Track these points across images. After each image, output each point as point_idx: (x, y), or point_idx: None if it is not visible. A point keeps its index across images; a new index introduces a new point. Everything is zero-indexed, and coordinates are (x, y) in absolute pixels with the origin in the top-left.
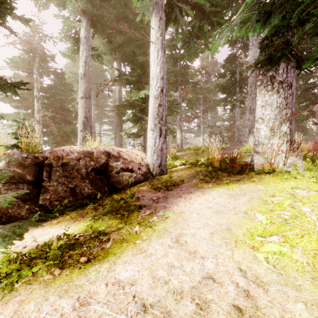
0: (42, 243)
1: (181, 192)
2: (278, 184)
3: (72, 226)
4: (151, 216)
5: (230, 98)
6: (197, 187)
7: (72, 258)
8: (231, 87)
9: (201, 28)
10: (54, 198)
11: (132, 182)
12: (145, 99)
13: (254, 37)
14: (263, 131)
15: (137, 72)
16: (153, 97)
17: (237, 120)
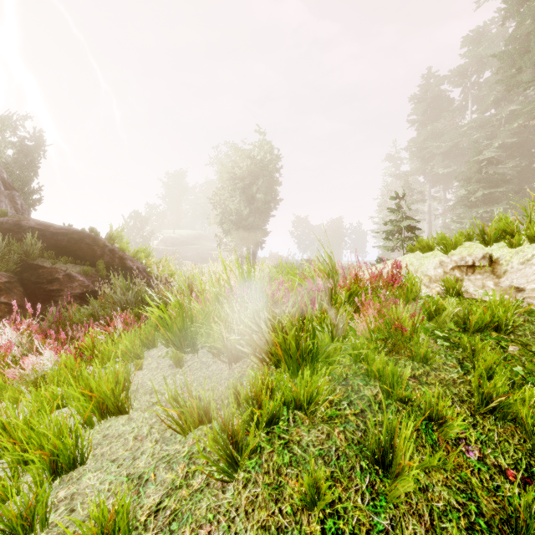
0: None
1: None
2: None
3: None
4: None
5: None
6: None
7: None
8: None
9: None
10: None
11: None
12: None
13: None
14: None
15: None
16: None
17: None
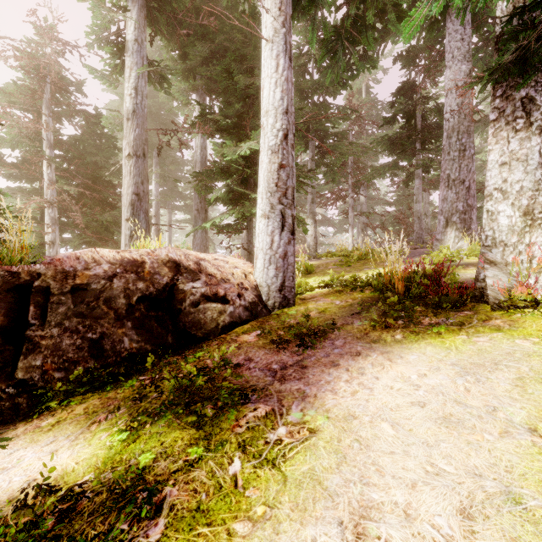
0: None
1: (333, 351)
2: None
3: (79, 445)
4: (271, 423)
5: (406, 160)
6: (368, 340)
7: None
8: (407, 141)
9: (360, 20)
10: (52, 364)
11: (226, 323)
12: (251, 160)
13: (456, 43)
14: (504, 218)
15: (236, 108)
16: (268, 149)
17: (417, 203)
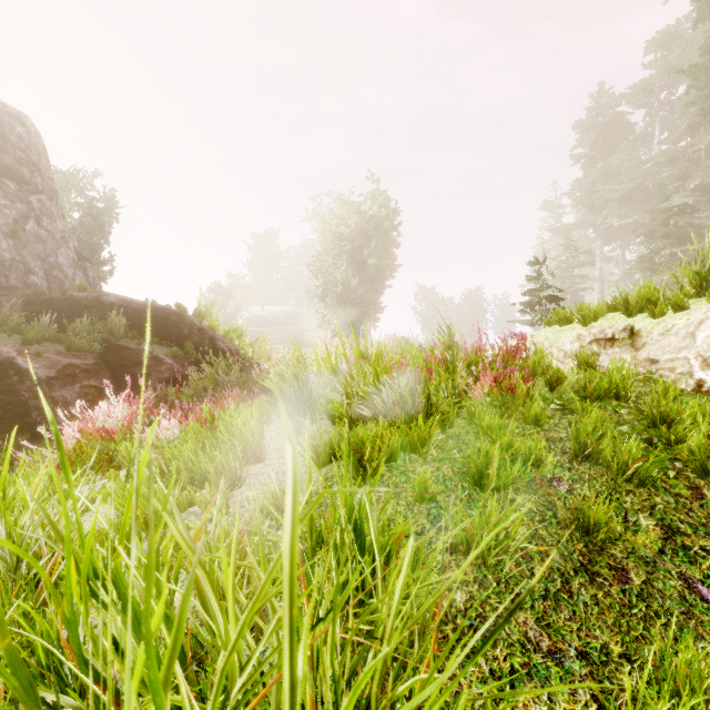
0: None
1: None
2: None
3: None
4: None
5: None
6: None
7: None
8: None
9: None
10: None
11: None
12: None
13: None
14: None
15: None
16: None
17: None
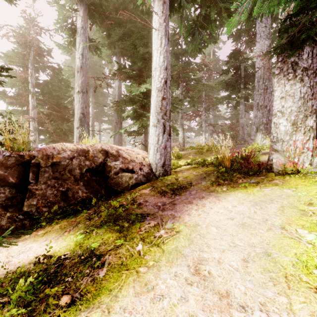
0: (16, 267)
1: (190, 196)
2: (309, 188)
3: (60, 241)
4: (157, 229)
5: (234, 94)
6: (208, 191)
7: (46, 303)
8: (236, 83)
9: (207, 16)
10: (42, 204)
11: (133, 184)
12: (146, 94)
13: (262, 28)
14: (282, 126)
15: (138, 65)
16: (156, 89)
17: (241, 118)
